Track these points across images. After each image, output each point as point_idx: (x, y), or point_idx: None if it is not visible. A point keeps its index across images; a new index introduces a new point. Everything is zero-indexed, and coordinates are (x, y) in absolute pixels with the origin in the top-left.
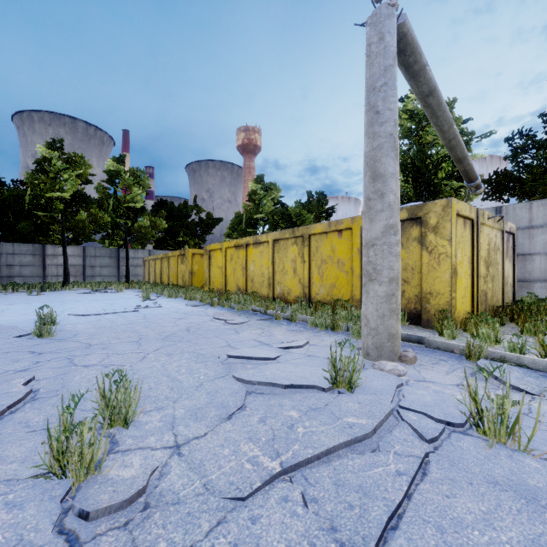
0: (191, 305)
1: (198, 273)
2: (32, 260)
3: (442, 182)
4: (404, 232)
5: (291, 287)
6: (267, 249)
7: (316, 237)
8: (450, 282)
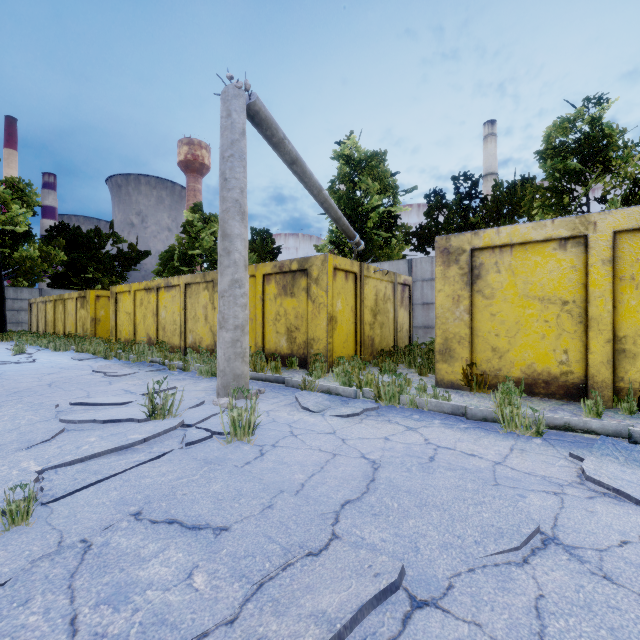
0: (78, 359)
1: (105, 319)
2: None
3: (373, 231)
4: (296, 282)
5: (203, 336)
6: (180, 293)
7: None
8: (327, 329)
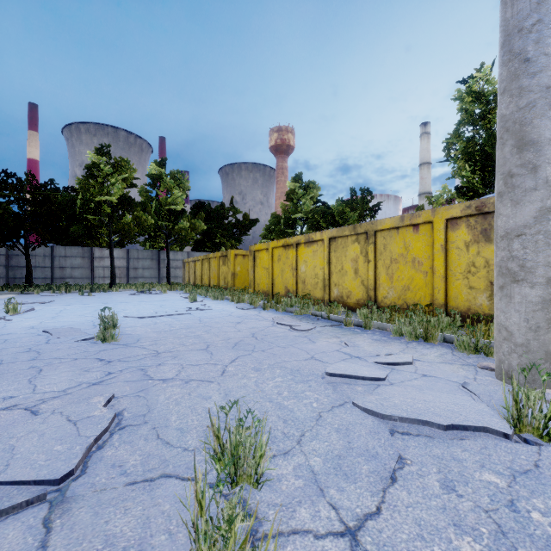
0: (241, 308)
1: (240, 274)
2: (81, 262)
3: None
4: None
5: (352, 289)
6: (322, 248)
7: (384, 233)
8: None
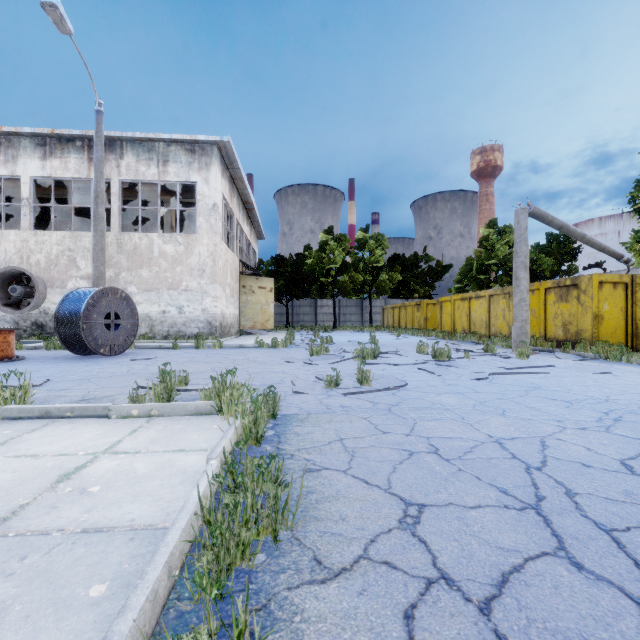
0: (429, 339)
1: (431, 319)
2: (309, 310)
3: None
4: (569, 293)
5: (501, 328)
6: (485, 301)
7: None
8: (592, 323)
